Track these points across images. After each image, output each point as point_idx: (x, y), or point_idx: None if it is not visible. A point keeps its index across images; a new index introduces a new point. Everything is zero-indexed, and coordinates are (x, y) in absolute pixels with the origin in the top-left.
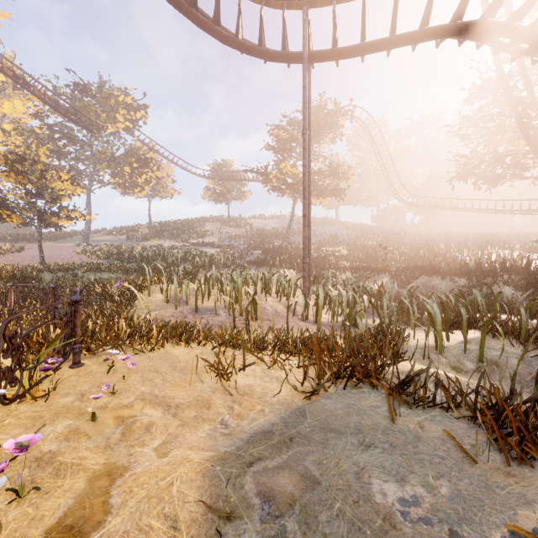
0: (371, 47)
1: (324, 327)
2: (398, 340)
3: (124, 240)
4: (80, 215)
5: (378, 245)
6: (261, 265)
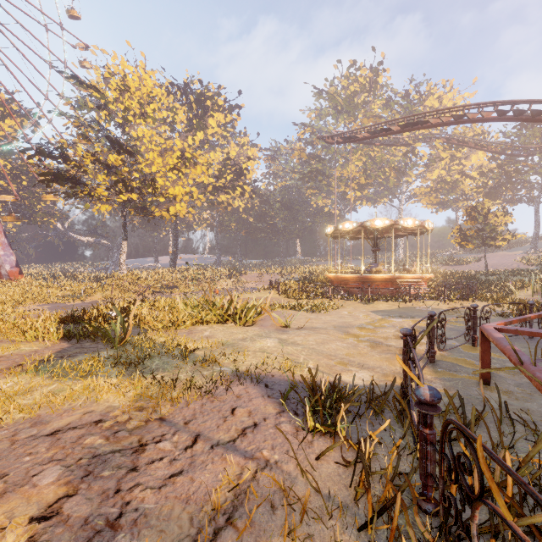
0: None
1: None
2: None
3: None
4: (510, 237)
5: None
6: None
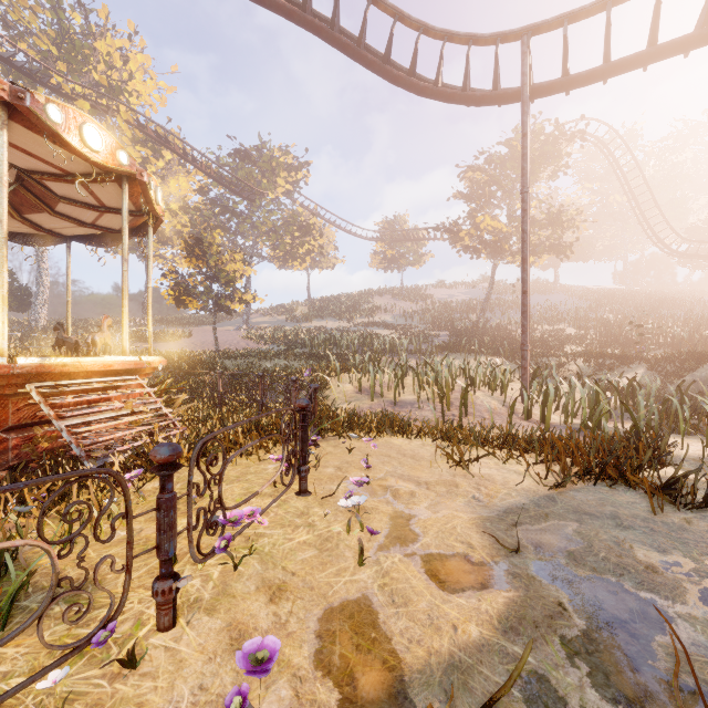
0: (618, 68)
1: (554, 428)
2: (660, 444)
3: (283, 322)
4: (251, 298)
5: (626, 319)
6: (454, 350)
